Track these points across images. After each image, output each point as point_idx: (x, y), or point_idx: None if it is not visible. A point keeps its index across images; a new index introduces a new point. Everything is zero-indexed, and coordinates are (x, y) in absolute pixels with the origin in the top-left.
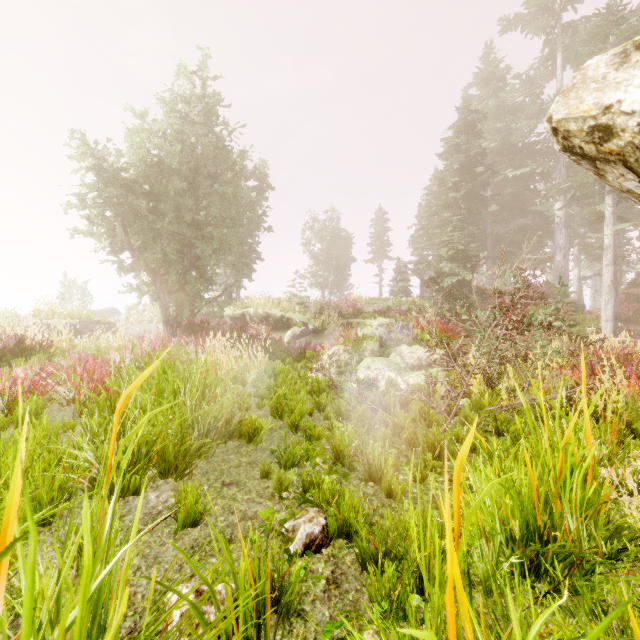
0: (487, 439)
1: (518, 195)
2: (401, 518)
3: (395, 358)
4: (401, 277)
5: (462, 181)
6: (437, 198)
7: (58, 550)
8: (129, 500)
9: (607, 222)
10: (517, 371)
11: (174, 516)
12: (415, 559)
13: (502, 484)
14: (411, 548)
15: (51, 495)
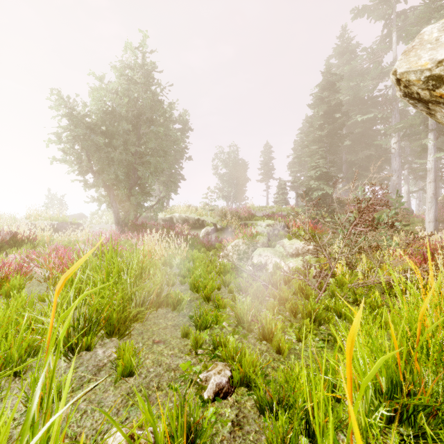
0: (349, 308)
1: (365, 133)
2: (289, 372)
3: (279, 248)
4: (282, 191)
5: (325, 123)
6: (307, 136)
7: (21, 398)
8: (82, 355)
9: (430, 152)
10: (370, 258)
11: (115, 368)
12: (302, 407)
13: (370, 347)
14: (299, 398)
15: (21, 352)
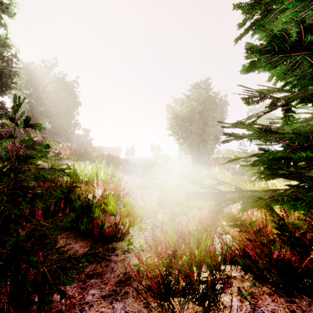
0: None
1: None
2: None
3: None
4: None
5: None
6: None
7: None
8: None
9: None
10: None
11: None
12: None
13: None
14: None
15: None
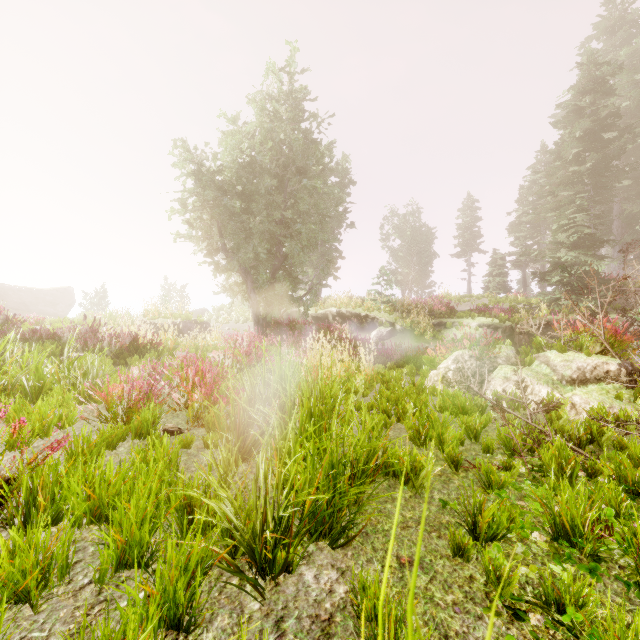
0: None
1: None
2: None
3: (539, 367)
4: (498, 271)
5: (586, 151)
6: (550, 176)
7: None
8: (279, 581)
9: None
10: None
11: (355, 631)
12: None
13: None
14: None
15: (185, 578)
